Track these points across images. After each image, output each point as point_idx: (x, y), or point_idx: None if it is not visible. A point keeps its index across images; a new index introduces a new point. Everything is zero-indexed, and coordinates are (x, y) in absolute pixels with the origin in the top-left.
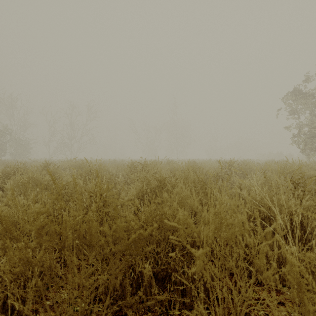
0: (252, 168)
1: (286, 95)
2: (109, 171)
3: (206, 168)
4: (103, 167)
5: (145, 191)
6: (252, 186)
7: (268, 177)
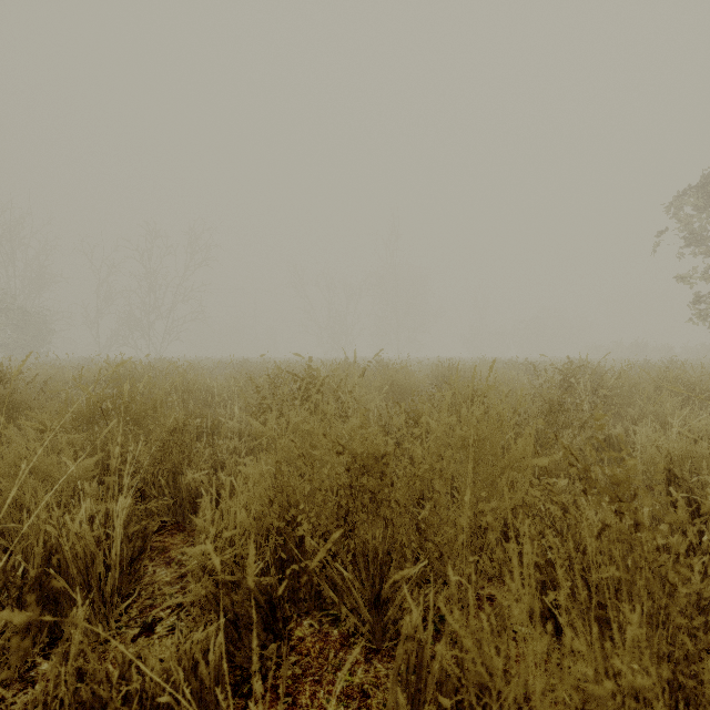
0: (633, 385)
1: (678, 195)
2: (212, 392)
3: (501, 387)
4: (189, 384)
5: (293, 512)
6: None
7: None
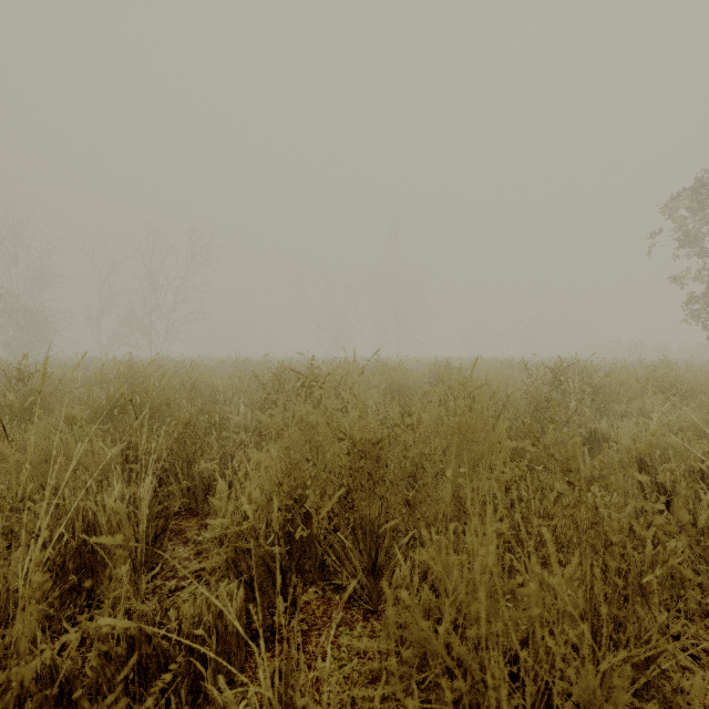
0: (620, 383)
1: (672, 197)
2: (217, 390)
3: (493, 385)
4: (196, 382)
5: (300, 491)
6: (693, 459)
7: (706, 418)
